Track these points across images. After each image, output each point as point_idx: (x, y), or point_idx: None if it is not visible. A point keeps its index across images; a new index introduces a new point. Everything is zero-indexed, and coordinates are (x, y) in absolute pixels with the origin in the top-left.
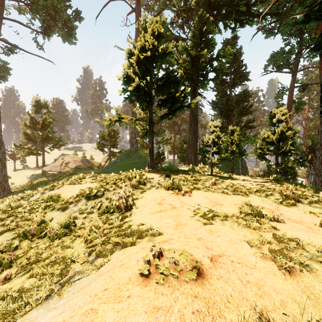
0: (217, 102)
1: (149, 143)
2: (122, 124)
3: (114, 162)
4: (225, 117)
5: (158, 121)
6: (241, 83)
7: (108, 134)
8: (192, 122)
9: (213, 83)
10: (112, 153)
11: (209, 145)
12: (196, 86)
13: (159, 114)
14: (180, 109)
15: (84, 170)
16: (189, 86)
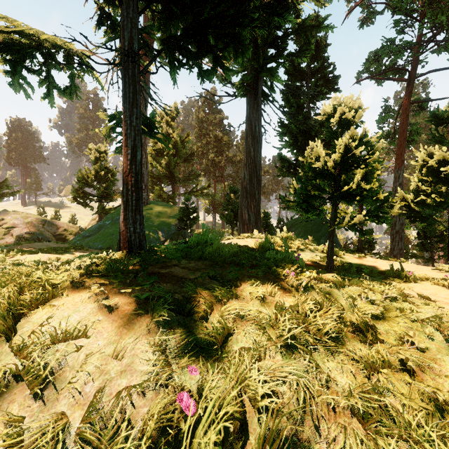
0: (287, 125)
1: (172, 194)
2: (28, 83)
3: (98, 226)
4: (300, 151)
5: (188, 158)
6: (325, 96)
7: (96, 174)
8: (252, 146)
9: (281, 93)
10: (102, 209)
11: (328, 170)
12: (261, 72)
13: (190, 150)
14: (242, 28)
15: (23, 242)
16: (248, 66)
